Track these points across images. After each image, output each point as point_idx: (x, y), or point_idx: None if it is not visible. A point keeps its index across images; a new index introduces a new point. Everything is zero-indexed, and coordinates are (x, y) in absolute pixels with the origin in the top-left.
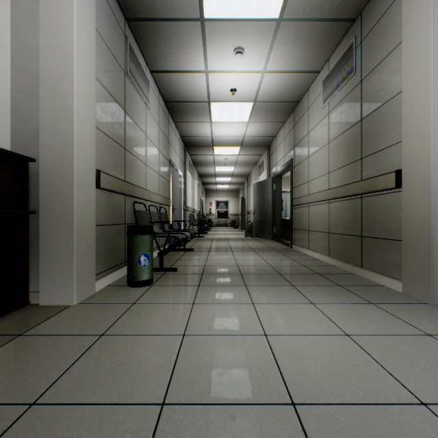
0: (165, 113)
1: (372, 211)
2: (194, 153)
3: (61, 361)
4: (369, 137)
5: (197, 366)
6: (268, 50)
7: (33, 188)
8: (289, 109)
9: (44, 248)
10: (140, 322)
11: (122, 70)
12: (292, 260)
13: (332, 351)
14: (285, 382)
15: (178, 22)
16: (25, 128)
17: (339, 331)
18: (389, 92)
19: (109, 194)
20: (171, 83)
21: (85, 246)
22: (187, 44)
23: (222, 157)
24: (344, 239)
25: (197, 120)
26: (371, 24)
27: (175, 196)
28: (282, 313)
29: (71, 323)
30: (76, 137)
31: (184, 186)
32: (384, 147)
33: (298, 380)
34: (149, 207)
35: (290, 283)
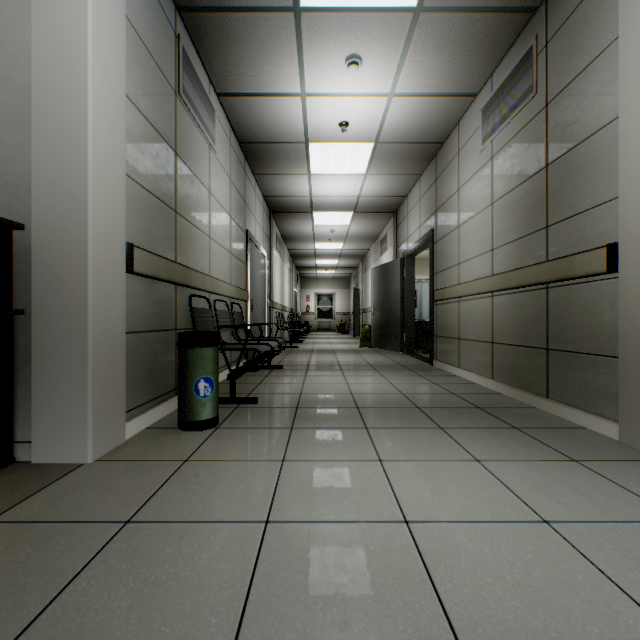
0: (241, 160)
1: (566, 309)
2: (284, 222)
3: (49, 577)
4: (560, 192)
5: (290, 588)
6: (399, 61)
7: (22, 272)
8: (428, 155)
9: (39, 371)
10: (194, 496)
11: (170, 87)
12: (435, 384)
13: (526, 555)
14: (452, 623)
15: (259, 14)
16: (9, 174)
17: (531, 514)
18: (595, 120)
19: (150, 283)
20: (249, 113)
21: (108, 367)
22: (274, 50)
23: (326, 228)
24: (518, 353)
25: (288, 171)
26: (564, 15)
27: (255, 287)
28: (430, 479)
29: (78, 498)
30: (93, 190)
31: (269, 271)
32: (587, 208)
33: (475, 620)
34: (215, 303)
35: (437, 424)
